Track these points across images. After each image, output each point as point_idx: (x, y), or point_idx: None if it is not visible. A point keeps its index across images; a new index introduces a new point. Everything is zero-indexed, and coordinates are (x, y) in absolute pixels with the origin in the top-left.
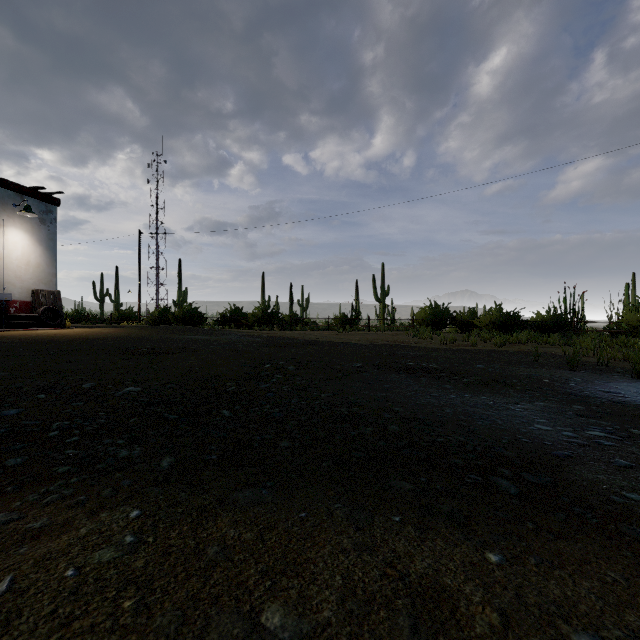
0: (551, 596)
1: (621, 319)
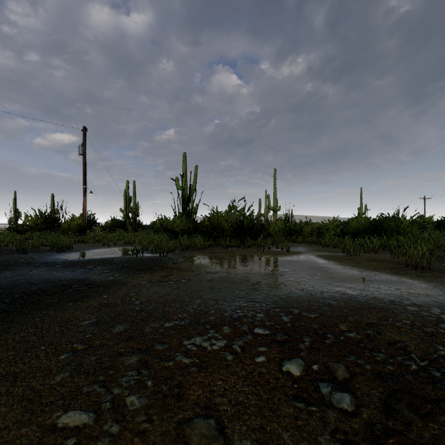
0: (122, 294)
1: (23, 222)
